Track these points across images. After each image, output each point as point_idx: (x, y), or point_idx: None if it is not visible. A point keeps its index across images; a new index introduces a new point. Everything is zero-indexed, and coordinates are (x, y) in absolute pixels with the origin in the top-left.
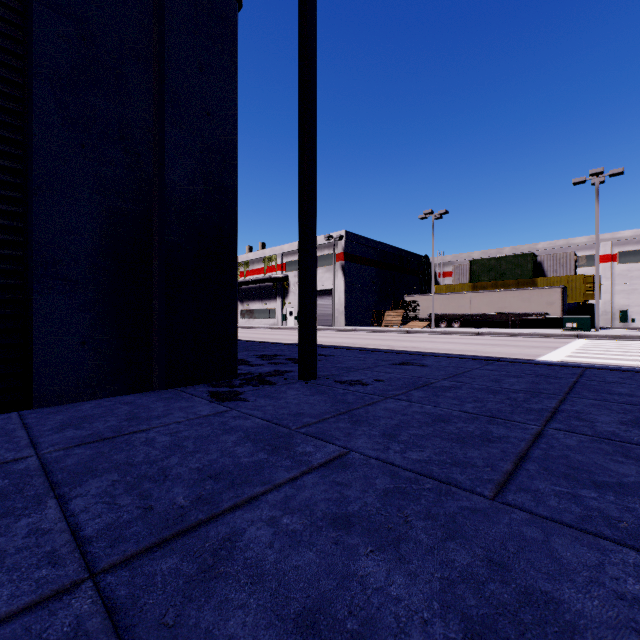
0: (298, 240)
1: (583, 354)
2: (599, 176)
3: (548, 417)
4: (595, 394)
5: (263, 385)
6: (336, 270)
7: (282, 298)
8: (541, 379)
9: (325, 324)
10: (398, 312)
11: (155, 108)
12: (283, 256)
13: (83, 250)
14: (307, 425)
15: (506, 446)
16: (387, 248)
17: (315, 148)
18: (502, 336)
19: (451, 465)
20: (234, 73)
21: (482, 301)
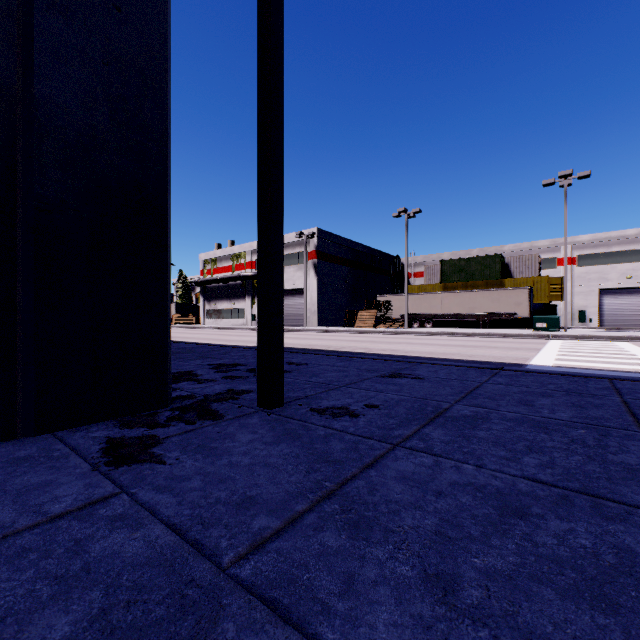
0: (258, 208)
1: (570, 357)
2: (567, 178)
3: None
4: None
5: (202, 421)
6: (308, 269)
7: (252, 297)
8: (579, 399)
9: (297, 324)
10: (371, 312)
11: None
12: (253, 253)
13: None
14: (258, 545)
15: None
16: (360, 247)
17: (282, 78)
18: (477, 337)
19: None
20: None
21: (453, 301)
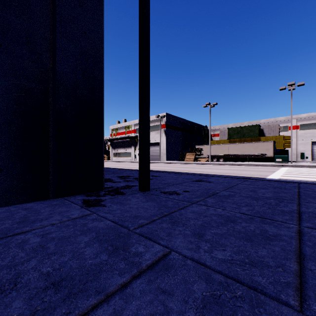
0: (139, 109)
1: (289, 175)
2: (292, 86)
3: (297, 217)
4: (315, 200)
5: (117, 195)
6: (161, 132)
7: (134, 147)
8: (278, 190)
9: (156, 160)
10: (192, 154)
11: (50, 26)
12: (135, 125)
13: (0, 111)
14: (141, 226)
15: (283, 244)
16: (187, 122)
17: (149, 55)
18: (245, 165)
19: (250, 265)
20: (101, 11)
21: (234, 148)
